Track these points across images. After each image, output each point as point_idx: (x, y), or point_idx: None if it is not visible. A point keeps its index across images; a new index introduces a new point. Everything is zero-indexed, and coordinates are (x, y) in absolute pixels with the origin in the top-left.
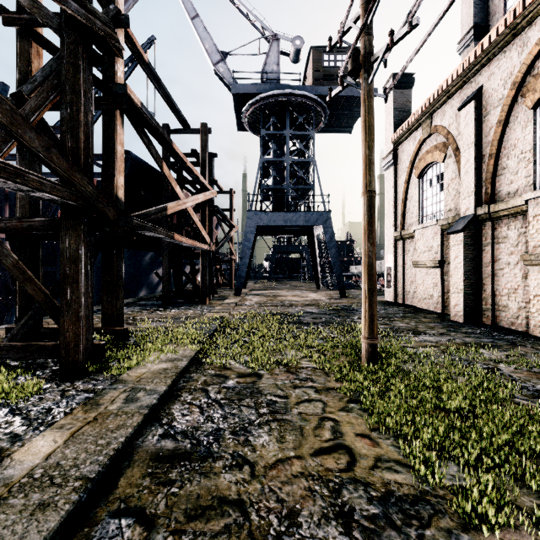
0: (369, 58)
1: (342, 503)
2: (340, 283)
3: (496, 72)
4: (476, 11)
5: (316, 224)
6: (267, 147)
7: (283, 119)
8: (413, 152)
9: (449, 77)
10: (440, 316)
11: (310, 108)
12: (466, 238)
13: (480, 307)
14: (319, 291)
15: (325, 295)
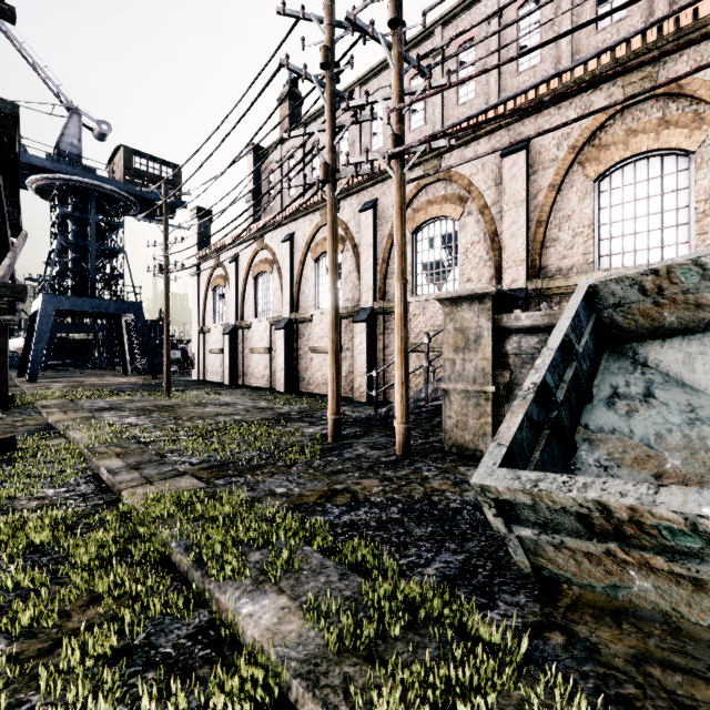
0: (168, 267)
1: (156, 407)
2: (152, 366)
3: (244, 252)
4: (255, 180)
5: (128, 313)
6: (64, 221)
7: (86, 198)
8: (210, 273)
9: (225, 240)
10: (220, 383)
11: (120, 200)
12: (231, 338)
13: (238, 376)
14: (128, 376)
15: (137, 379)
